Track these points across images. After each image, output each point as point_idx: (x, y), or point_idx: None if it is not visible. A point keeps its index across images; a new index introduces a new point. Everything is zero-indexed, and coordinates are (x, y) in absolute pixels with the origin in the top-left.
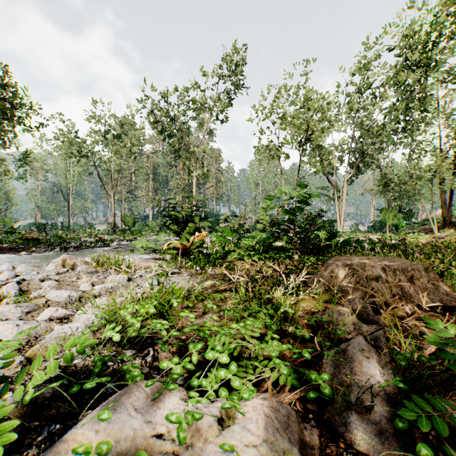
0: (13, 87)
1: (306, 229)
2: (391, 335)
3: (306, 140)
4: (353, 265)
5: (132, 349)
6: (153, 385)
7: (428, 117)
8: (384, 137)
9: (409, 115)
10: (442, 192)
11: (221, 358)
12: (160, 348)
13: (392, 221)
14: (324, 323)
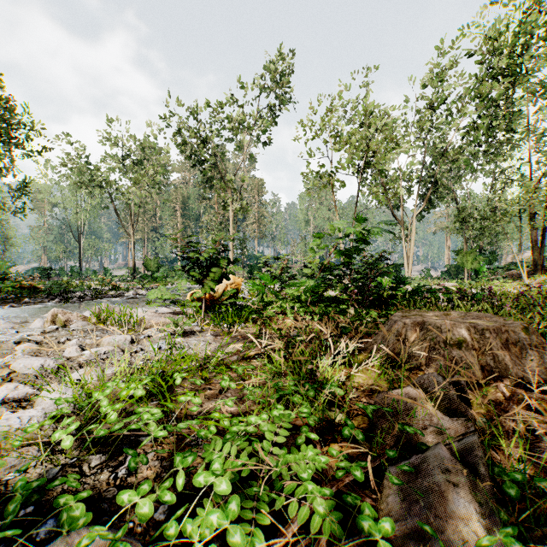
0: (8, 101)
1: (365, 274)
2: (486, 435)
3: (365, 163)
4: (427, 324)
5: (103, 453)
6: (93, 541)
7: (515, 139)
8: (461, 162)
9: (492, 136)
10: (533, 230)
11: (219, 486)
12: (144, 452)
13: (472, 265)
14: (386, 413)
